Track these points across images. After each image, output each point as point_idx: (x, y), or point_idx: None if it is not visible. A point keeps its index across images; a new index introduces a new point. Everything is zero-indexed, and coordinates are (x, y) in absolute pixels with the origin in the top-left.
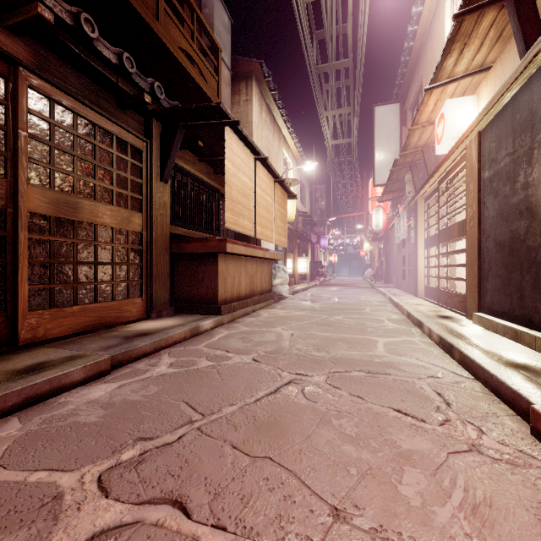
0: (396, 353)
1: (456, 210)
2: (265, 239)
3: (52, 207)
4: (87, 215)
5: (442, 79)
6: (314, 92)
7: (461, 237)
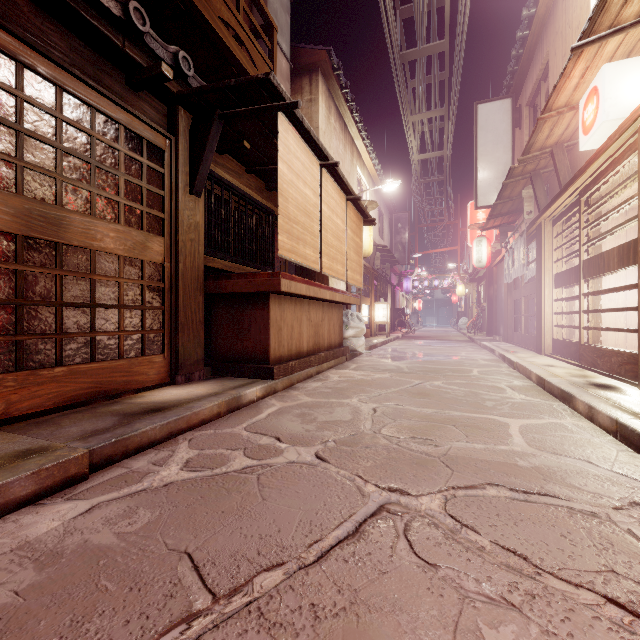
0: (549, 449)
1: (615, 228)
2: (335, 276)
3: (20, 221)
4: (78, 235)
5: (600, 29)
6: (397, 88)
7: (624, 267)
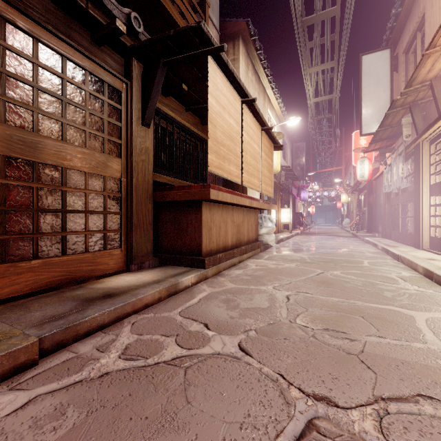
0: None
1: None
2: (252, 188)
3: (2, 144)
4: (51, 156)
5: None
6: (298, 47)
7: None
